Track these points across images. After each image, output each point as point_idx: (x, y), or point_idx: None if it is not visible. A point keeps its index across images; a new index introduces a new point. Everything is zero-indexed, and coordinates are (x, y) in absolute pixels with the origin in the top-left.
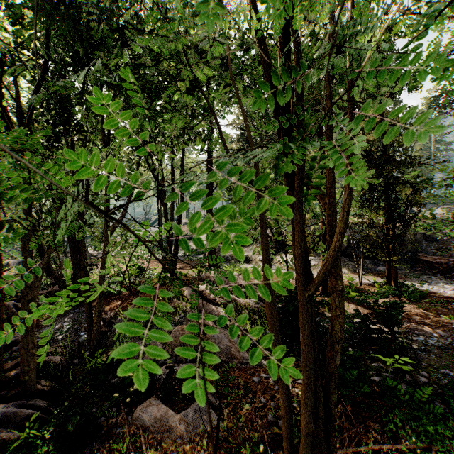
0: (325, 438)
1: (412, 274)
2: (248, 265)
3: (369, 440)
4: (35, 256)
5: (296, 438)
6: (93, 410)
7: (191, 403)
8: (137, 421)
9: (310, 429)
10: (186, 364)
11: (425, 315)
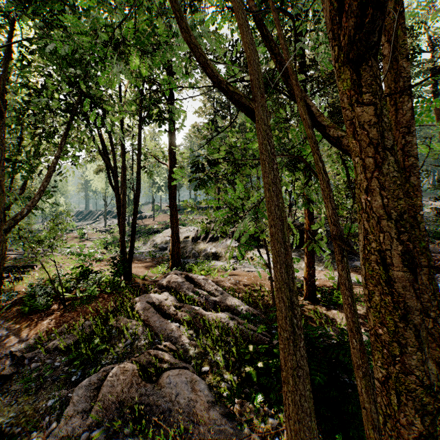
0: None
1: None
2: (217, 262)
3: None
4: None
5: None
6: None
7: None
8: None
9: None
10: None
11: None
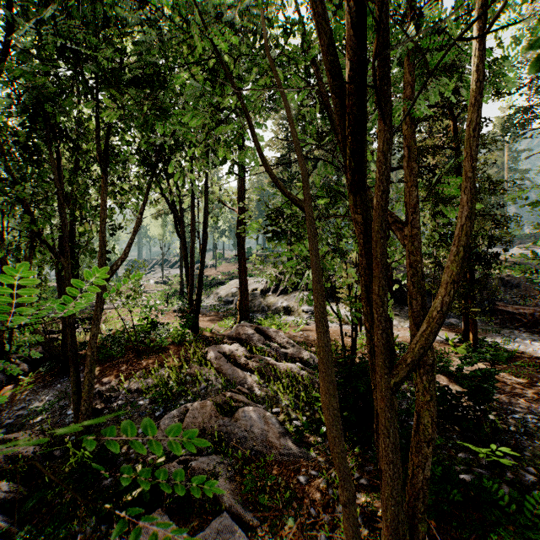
0: None
1: (490, 327)
2: (289, 317)
3: None
4: None
5: None
6: (73, 529)
7: (212, 516)
8: None
9: None
10: (207, 456)
11: (518, 383)
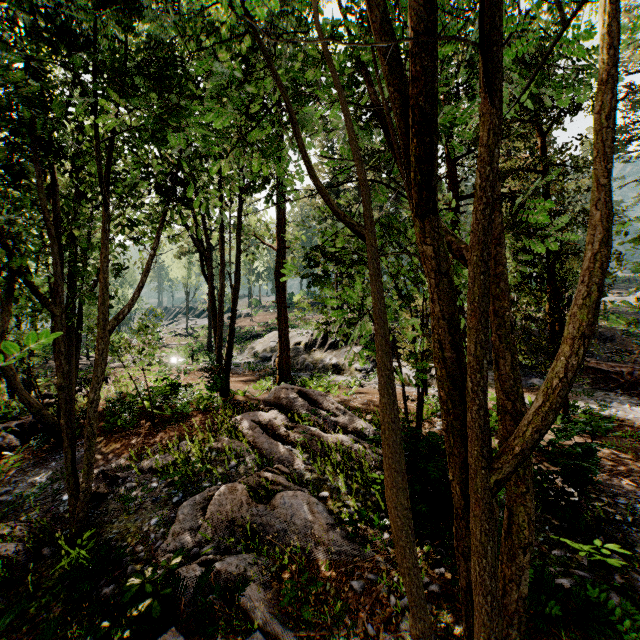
0: None
1: (580, 389)
2: (339, 377)
3: None
4: None
5: None
6: None
7: (241, 636)
8: None
9: None
10: (237, 556)
11: (620, 459)
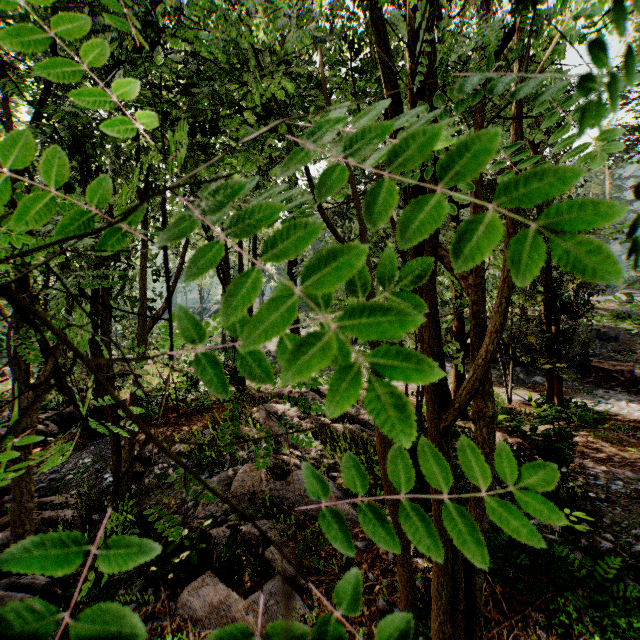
0: (467, 639)
1: (582, 387)
2: None
3: (529, 638)
4: (40, 362)
5: (421, 635)
6: (119, 592)
7: (264, 581)
8: (184, 608)
9: (445, 632)
10: (258, 521)
11: (605, 447)
